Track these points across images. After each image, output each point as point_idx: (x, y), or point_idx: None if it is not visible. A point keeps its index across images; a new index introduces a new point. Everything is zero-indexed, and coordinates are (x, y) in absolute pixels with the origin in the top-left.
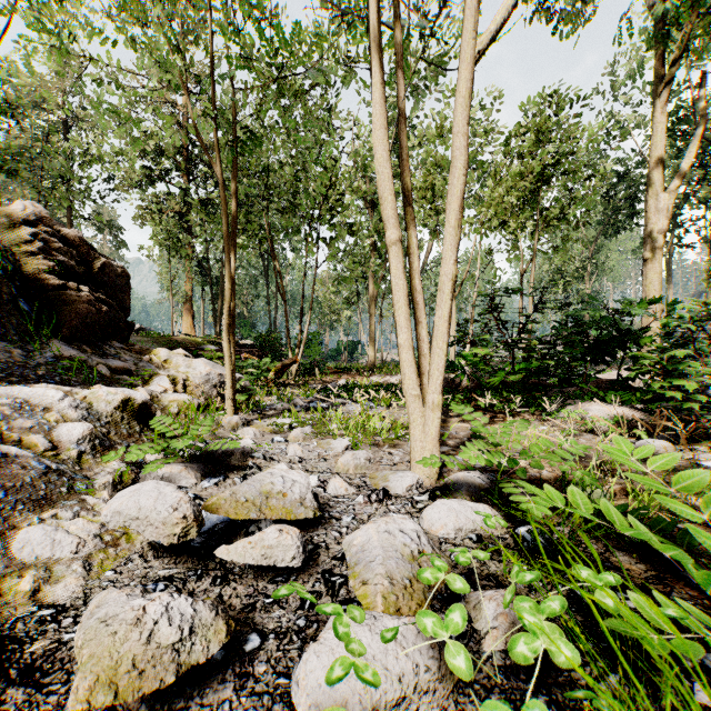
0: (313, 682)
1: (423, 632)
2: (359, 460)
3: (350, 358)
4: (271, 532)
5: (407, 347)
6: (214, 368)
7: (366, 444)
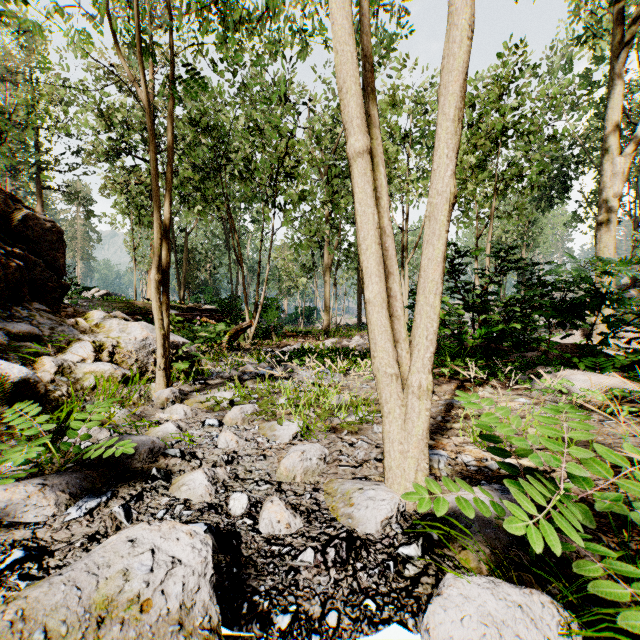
0: None
1: None
2: (310, 461)
3: (307, 322)
4: None
5: (379, 303)
6: (153, 332)
7: (320, 428)
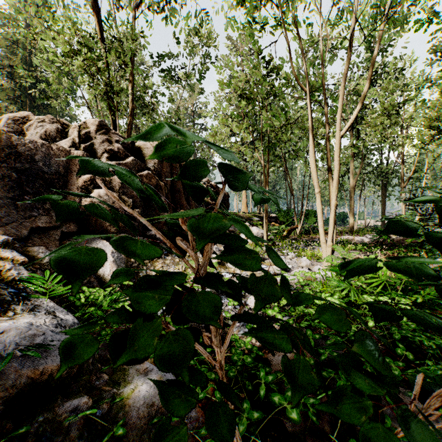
0: (278, 278)
1: (295, 274)
2: (307, 263)
3: (341, 223)
4: (274, 266)
5: (321, 227)
6: (259, 230)
7: (314, 261)
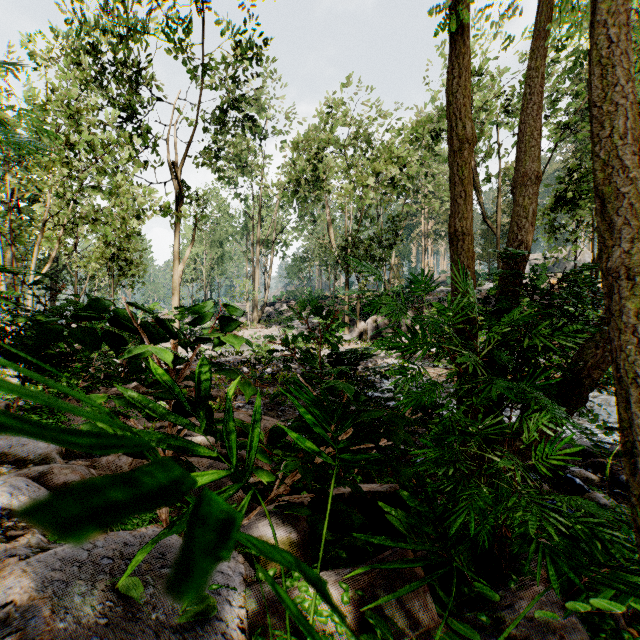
0: None
1: None
2: None
3: None
4: None
5: None
6: None
7: None
